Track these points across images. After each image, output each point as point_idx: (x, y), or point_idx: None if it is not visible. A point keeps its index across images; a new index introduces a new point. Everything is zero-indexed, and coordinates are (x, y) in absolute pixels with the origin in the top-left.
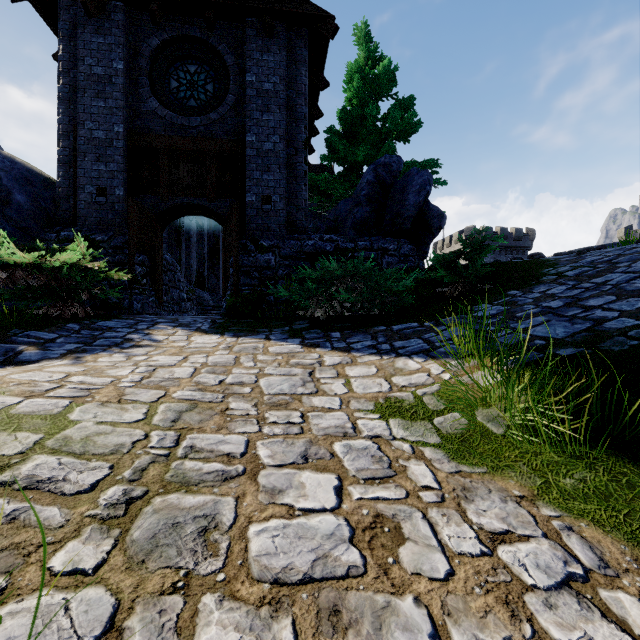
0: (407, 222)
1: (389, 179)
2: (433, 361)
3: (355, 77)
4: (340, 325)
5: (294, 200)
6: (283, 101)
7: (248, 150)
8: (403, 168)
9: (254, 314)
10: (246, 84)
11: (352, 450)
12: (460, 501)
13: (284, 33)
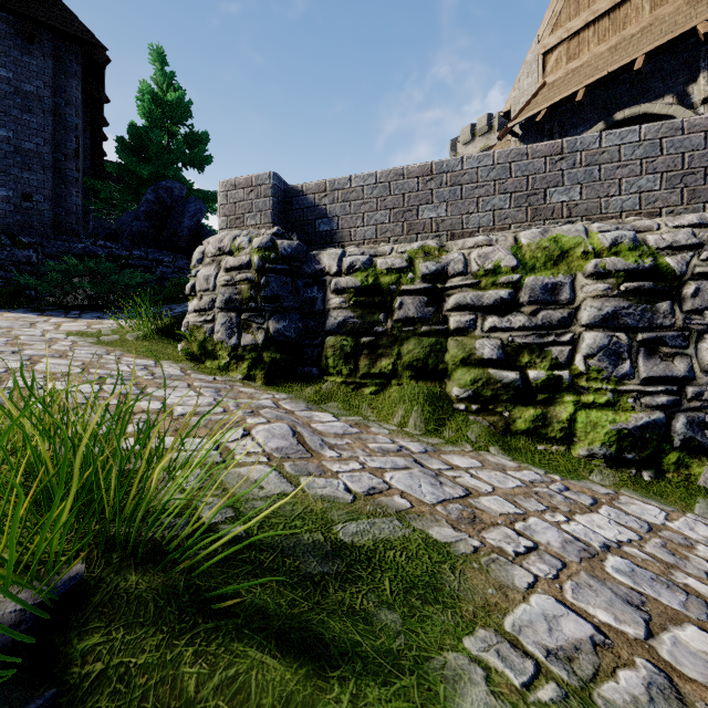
0: (183, 241)
1: (171, 201)
2: (128, 320)
3: (146, 98)
4: (85, 308)
5: (63, 203)
6: (49, 107)
7: (3, 144)
8: (196, 193)
9: (9, 306)
10: (1, 78)
11: (32, 338)
12: (76, 347)
13: (50, 42)
